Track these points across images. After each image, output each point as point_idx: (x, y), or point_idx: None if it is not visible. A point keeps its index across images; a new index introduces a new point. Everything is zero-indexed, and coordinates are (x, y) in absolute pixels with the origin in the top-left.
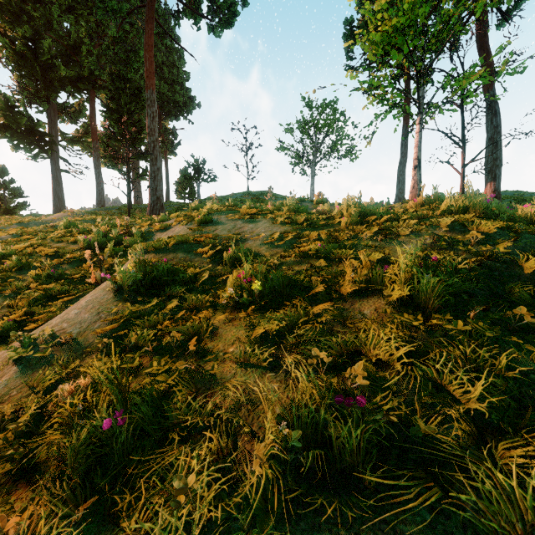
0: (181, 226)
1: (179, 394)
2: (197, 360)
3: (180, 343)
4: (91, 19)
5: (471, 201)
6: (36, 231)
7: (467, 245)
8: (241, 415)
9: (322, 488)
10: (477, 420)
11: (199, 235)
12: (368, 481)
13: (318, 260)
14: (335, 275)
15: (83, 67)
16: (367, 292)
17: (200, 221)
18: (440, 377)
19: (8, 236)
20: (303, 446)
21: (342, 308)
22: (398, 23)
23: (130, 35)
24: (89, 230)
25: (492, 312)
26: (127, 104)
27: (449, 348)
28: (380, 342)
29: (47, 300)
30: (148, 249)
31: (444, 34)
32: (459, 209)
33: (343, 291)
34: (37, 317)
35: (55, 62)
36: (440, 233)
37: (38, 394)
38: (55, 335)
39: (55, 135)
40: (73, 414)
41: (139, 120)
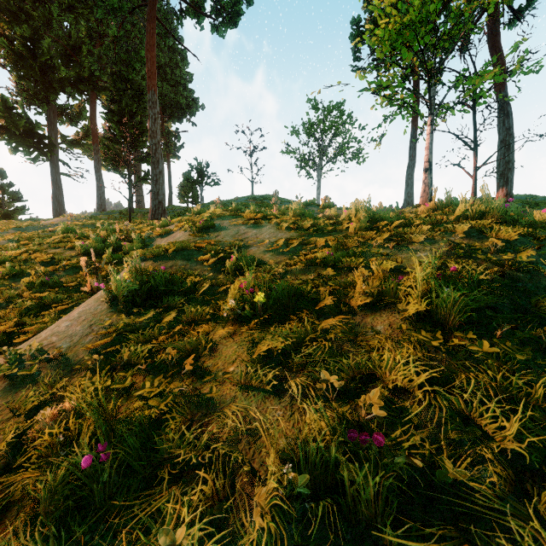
0: (183, 232)
1: (172, 423)
2: (194, 381)
3: (177, 360)
4: (92, 19)
5: (487, 205)
6: (33, 236)
7: (486, 253)
8: (240, 449)
9: (334, 544)
10: (513, 460)
11: (200, 241)
12: (388, 540)
13: (325, 268)
14: (344, 285)
15: (83, 67)
16: (379, 304)
17: (201, 227)
18: (468, 408)
19: (5, 242)
20: (311, 490)
21: (352, 323)
22: (409, 19)
23: (132, 35)
24: (87, 235)
25: (519, 328)
26: (128, 105)
27: (475, 372)
28: (397, 364)
29: (40, 310)
30: (146, 256)
31: (456, 32)
32: (475, 214)
33: (354, 303)
34: (27, 328)
35: (55, 62)
36: (457, 240)
37: (20, 418)
38: (43, 350)
39: (55, 138)
40: (54, 444)
41: (140, 122)
